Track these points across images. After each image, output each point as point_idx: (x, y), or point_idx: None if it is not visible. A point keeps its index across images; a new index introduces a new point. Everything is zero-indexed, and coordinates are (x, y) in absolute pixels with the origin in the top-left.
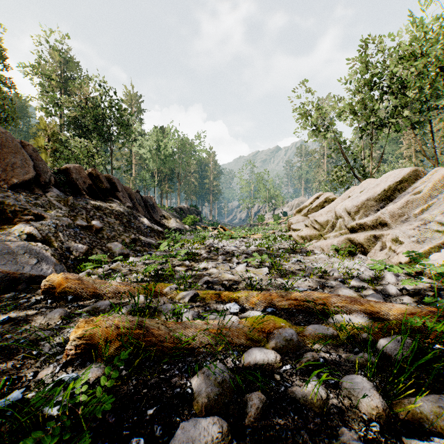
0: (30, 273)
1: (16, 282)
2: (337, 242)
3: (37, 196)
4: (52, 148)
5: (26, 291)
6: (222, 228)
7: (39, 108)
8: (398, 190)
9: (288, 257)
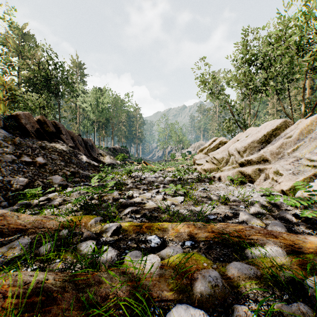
0: None
1: None
2: (231, 174)
3: None
4: (10, 100)
5: None
6: (144, 163)
7: None
8: (273, 135)
9: (195, 185)
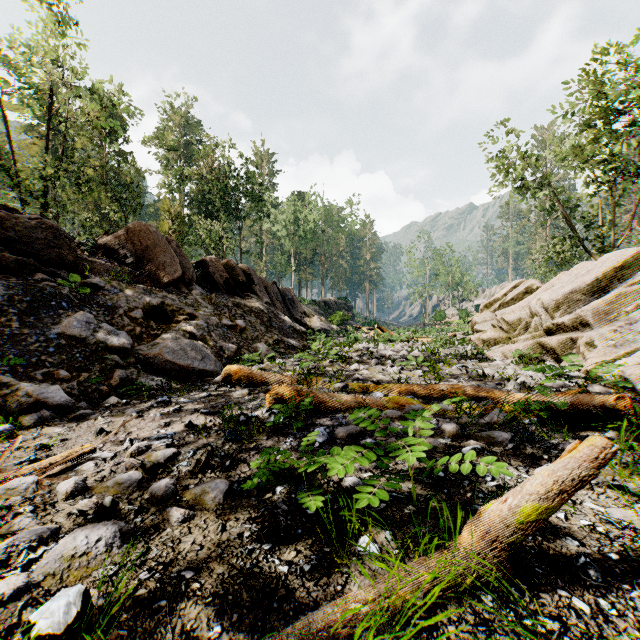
0: (199, 368)
1: (189, 375)
2: (524, 347)
3: (185, 295)
4: (176, 233)
5: (199, 382)
6: (380, 329)
7: (161, 186)
8: (617, 279)
9: (455, 363)
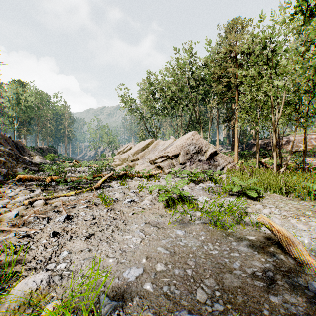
0: None
1: None
2: (125, 166)
3: None
4: None
5: None
6: (76, 162)
7: None
8: (147, 147)
9: (104, 171)
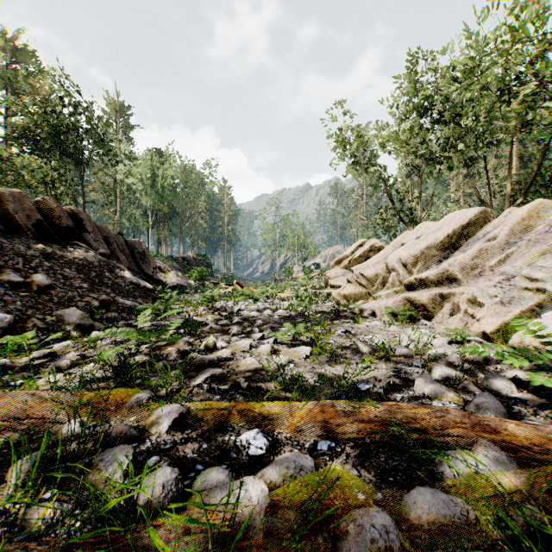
0: None
1: None
2: (393, 303)
3: None
4: None
5: None
6: (239, 285)
7: None
8: (464, 236)
9: (330, 325)
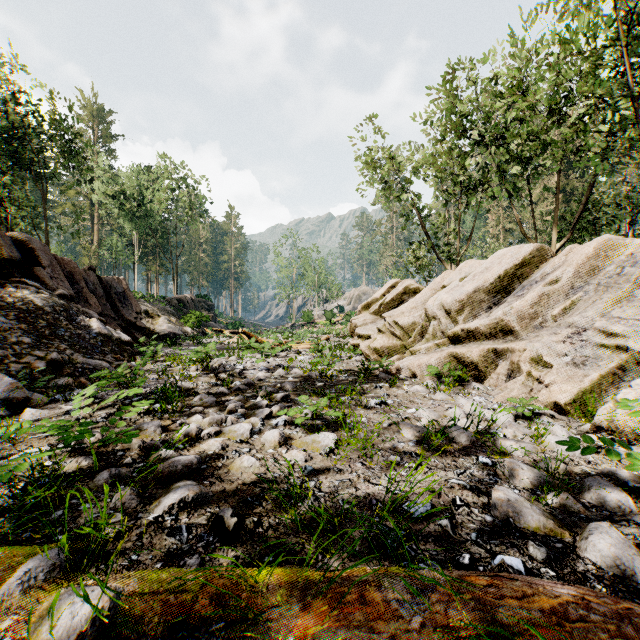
0: None
1: None
2: (436, 360)
3: None
4: None
5: None
6: (245, 334)
7: None
8: (518, 277)
9: (360, 391)
